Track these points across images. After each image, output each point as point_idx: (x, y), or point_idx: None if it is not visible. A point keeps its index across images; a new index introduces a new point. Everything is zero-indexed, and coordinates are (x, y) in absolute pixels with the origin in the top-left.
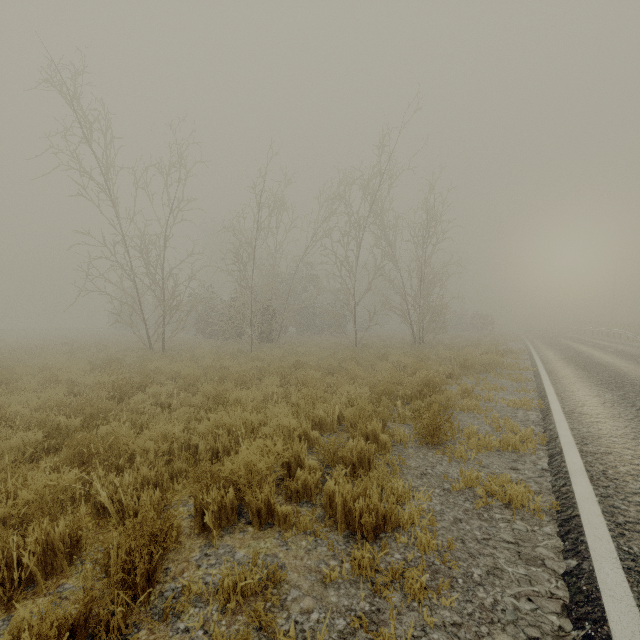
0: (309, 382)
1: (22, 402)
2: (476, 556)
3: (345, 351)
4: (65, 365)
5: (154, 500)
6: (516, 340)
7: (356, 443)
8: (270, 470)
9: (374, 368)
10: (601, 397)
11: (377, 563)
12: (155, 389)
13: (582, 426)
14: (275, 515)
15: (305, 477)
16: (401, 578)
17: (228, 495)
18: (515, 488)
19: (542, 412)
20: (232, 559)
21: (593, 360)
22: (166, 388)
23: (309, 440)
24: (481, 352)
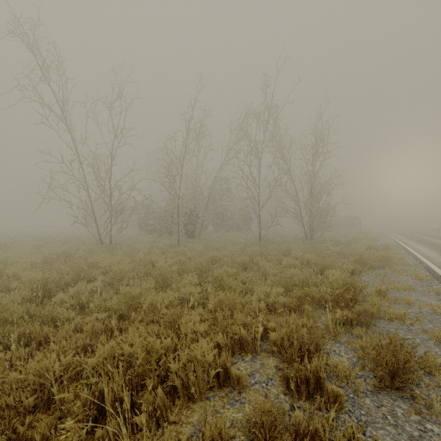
0: (225, 282)
1: None
2: None
3: (253, 247)
4: (22, 259)
5: None
6: (382, 236)
7: (305, 418)
8: None
9: (280, 262)
10: None
11: None
12: (79, 288)
13: None
14: None
15: None
16: None
17: None
18: None
19: None
20: None
21: None
22: (90, 286)
23: (229, 376)
24: (365, 247)
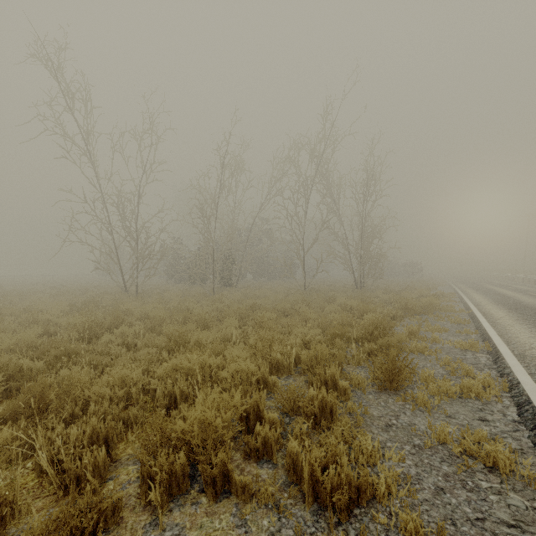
0: (265, 324)
1: None
2: None
3: (296, 294)
4: (48, 307)
5: (99, 461)
6: (443, 285)
7: (317, 392)
8: (227, 425)
9: (323, 310)
10: None
11: None
12: (123, 330)
13: None
14: (232, 483)
15: (265, 433)
16: None
17: (179, 460)
18: (500, 450)
19: (491, 354)
20: None
21: (521, 303)
22: (133, 329)
23: (267, 384)
24: (417, 295)
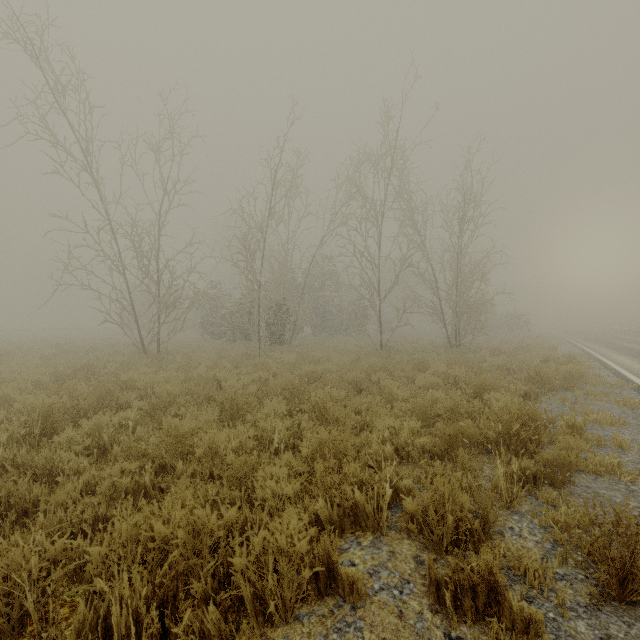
0: (329, 412)
1: None
2: None
3: (371, 357)
4: (22, 375)
5: None
6: (562, 342)
7: None
8: None
9: (412, 381)
10: None
11: None
12: (99, 421)
13: None
14: None
15: None
16: None
17: None
18: None
19: None
20: None
21: None
22: (118, 418)
23: (335, 576)
24: (540, 359)
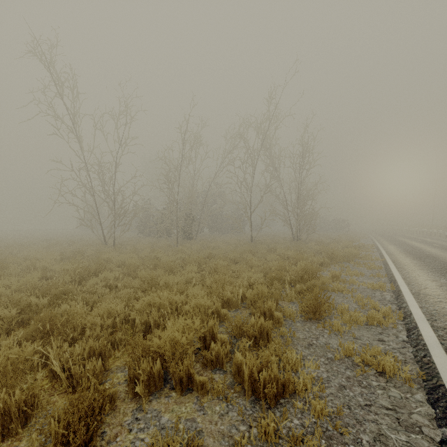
0: (219, 269)
1: (7, 284)
2: (362, 422)
3: (244, 246)
4: (43, 256)
5: (97, 368)
6: (365, 238)
7: (257, 320)
8: (190, 343)
9: (265, 258)
10: (438, 281)
11: (279, 428)
12: (106, 274)
13: (428, 305)
14: (194, 382)
15: (218, 349)
16: (302, 445)
17: (156, 366)
18: (387, 359)
19: (394, 293)
20: (158, 423)
21: (425, 253)
22: (114, 274)
23: (220, 315)
24: (342, 247)
